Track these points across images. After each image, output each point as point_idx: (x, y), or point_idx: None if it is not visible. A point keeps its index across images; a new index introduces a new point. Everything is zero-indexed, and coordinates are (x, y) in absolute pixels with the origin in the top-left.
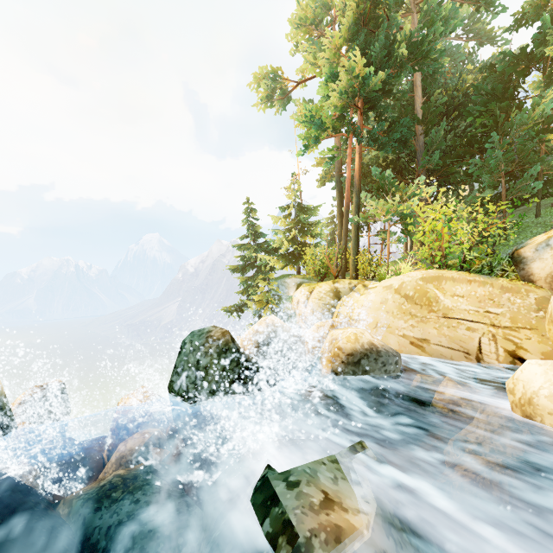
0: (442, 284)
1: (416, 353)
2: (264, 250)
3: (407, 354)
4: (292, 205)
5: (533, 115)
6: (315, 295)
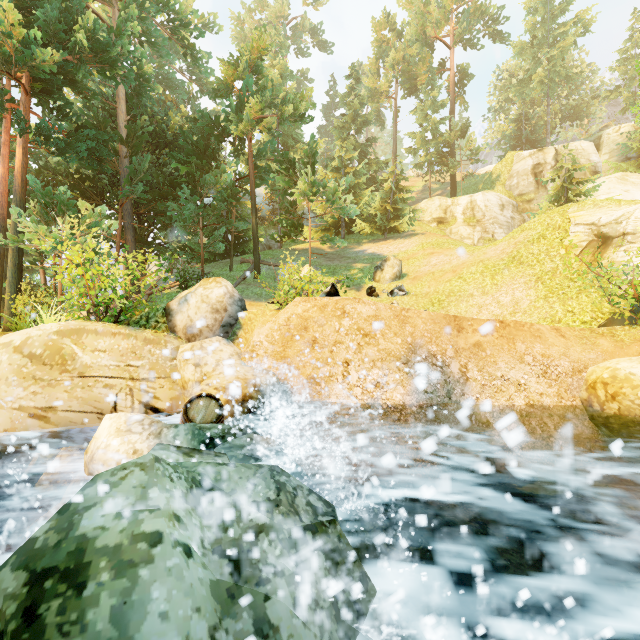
0: (83, 338)
1: (37, 427)
2: None
3: (24, 431)
4: None
5: (221, 180)
6: None
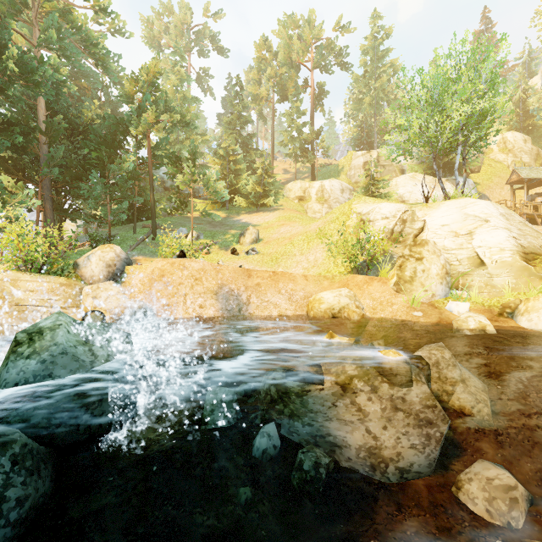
0: (18, 282)
1: None
2: None
3: None
4: None
5: (124, 167)
6: None
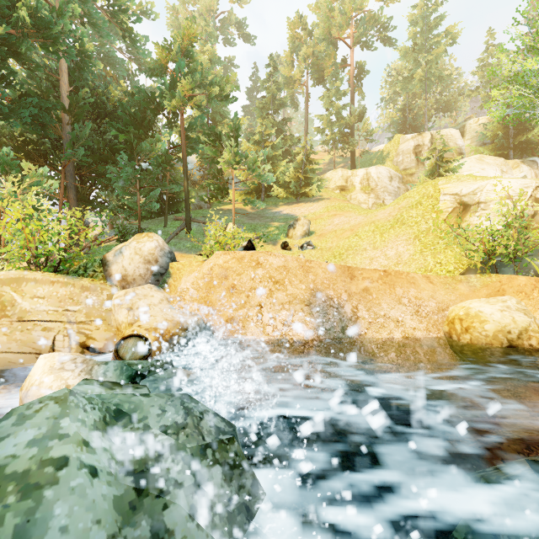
0: (23, 286)
1: None
2: None
3: None
4: None
5: (156, 148)
6: None
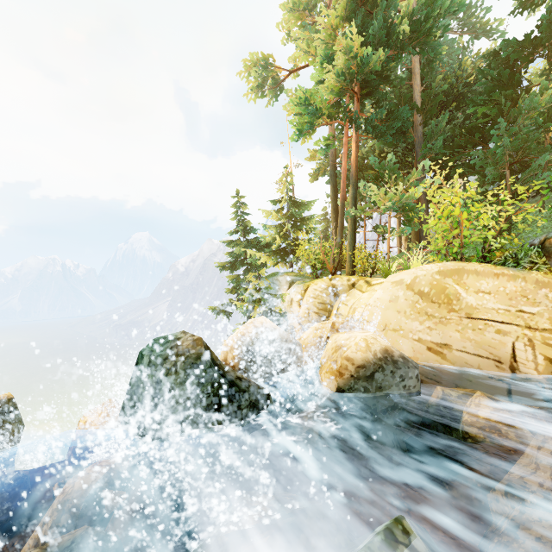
0: (464, 279)
1: (434, 361)
2: (255, 246)
3: (424, 362)
4: (284, 198)
5: (542, 100)
6: (310, 293)
